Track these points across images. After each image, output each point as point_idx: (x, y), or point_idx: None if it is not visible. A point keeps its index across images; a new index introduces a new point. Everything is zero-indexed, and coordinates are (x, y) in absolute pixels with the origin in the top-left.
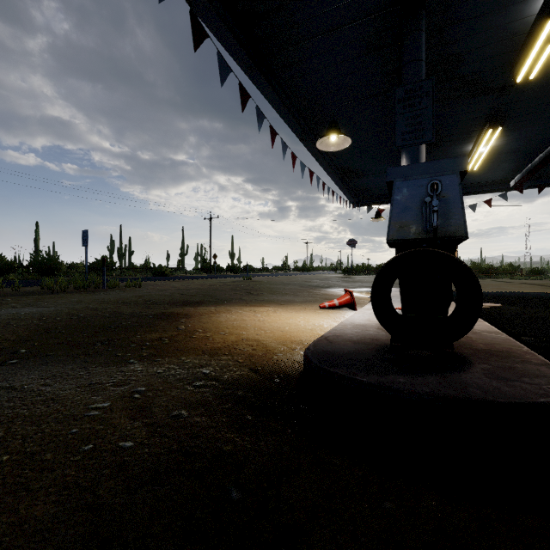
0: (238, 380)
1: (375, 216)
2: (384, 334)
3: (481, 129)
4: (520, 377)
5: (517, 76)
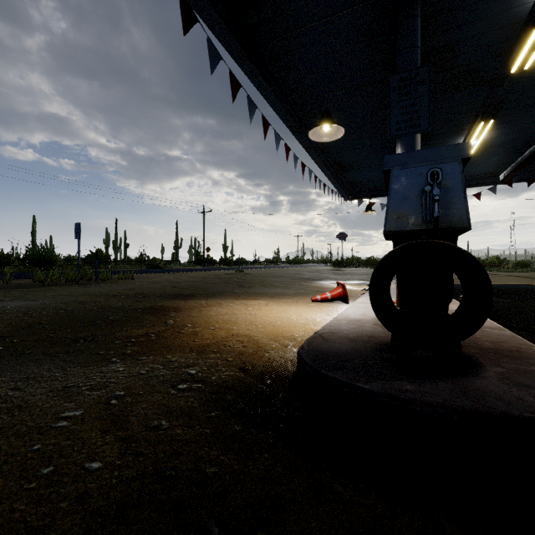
0: (226, 382)
1: (366, 210)
2: (382, 331)
3: (473, 122)
4: None
5: (512, 66)
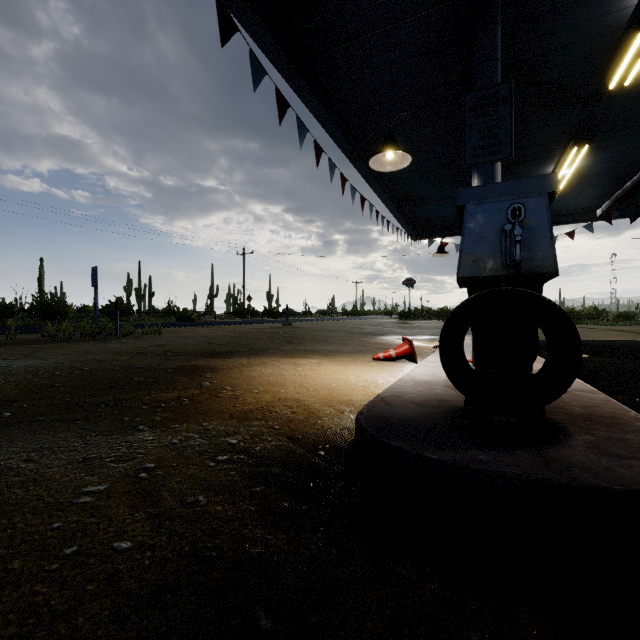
0: (273, 453)
1: (438, 251)
2: (454, 394)
3: (564, 147)
4: (636, 453)
5: (610, 81)
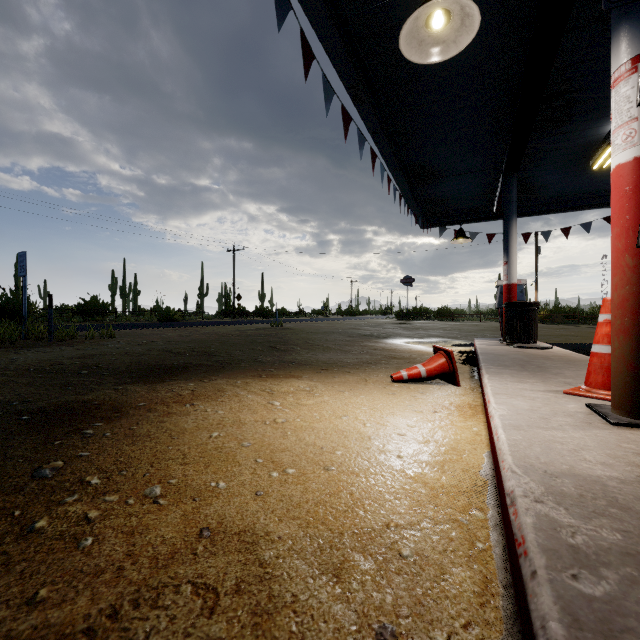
0: None
1: (458, 236)
2: None
3: None
4: None
5: None
